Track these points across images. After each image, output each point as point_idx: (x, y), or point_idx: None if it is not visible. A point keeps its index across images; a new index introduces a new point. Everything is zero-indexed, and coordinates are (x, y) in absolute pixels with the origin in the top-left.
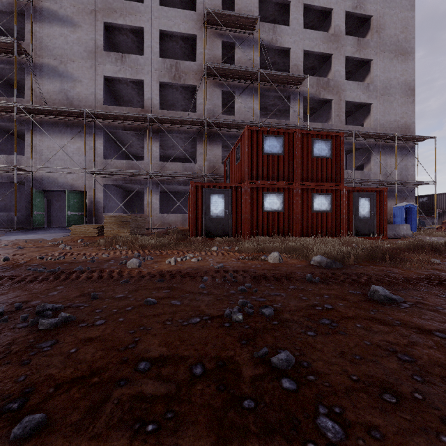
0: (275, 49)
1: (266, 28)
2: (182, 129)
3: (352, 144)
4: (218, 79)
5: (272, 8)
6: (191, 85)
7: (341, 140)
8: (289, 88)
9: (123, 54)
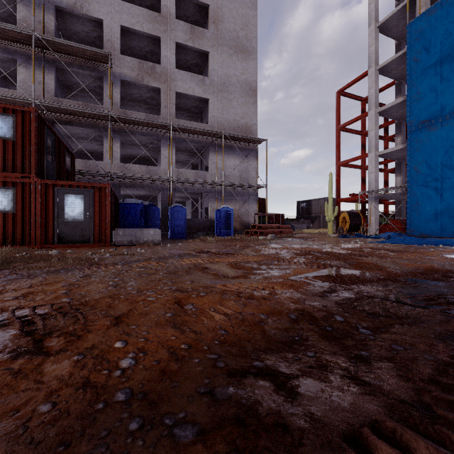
0: (89, 18)
1: None
2: None
3: (185, 140)
4: None
5: None
6: None
7: (31, 117)
8: (100, 67)
9: None
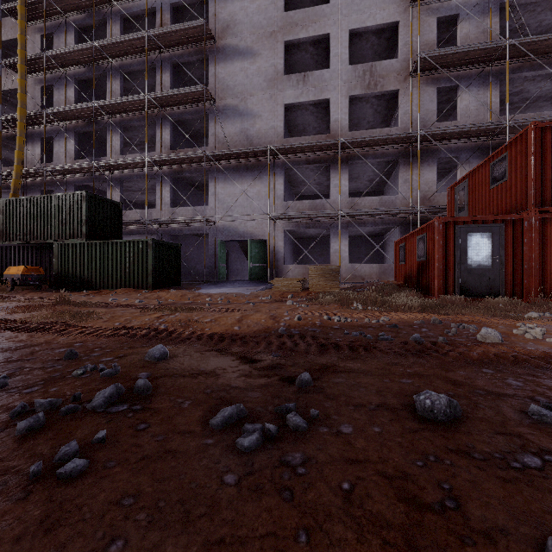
0: (527, 3)
1: None
2: (379, 152)
3: None
4: (432, 73)
5: None
6: (392, 90)
7: None
8: None
9: (305, 73)
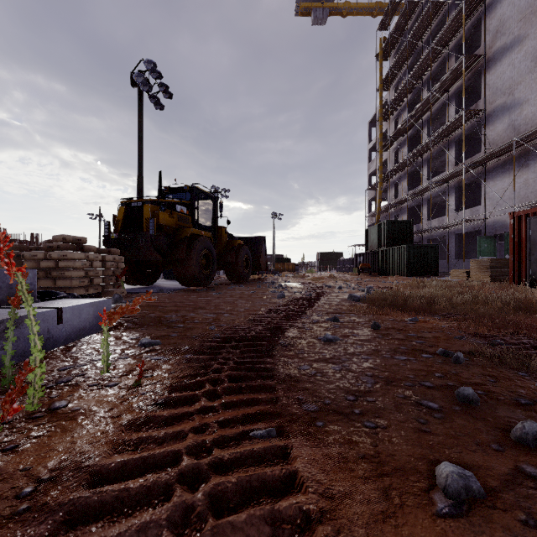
0: None
1: None
2: None
3: None
4: None
5: None
6: None
7: None
8: None
9: None
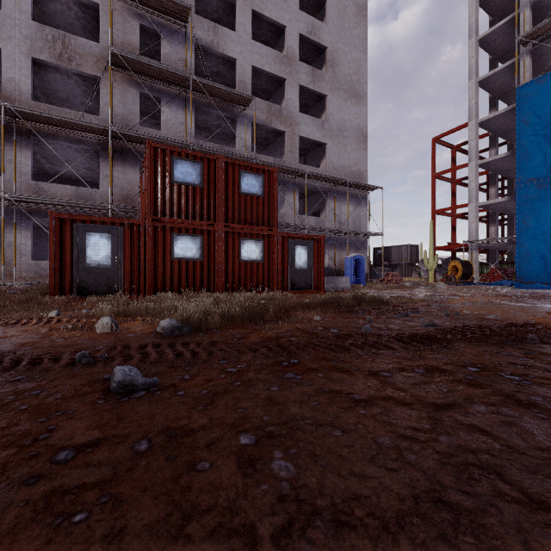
0: (218, 55)
1: (205, 25)
2: (75, 137)
3: (307, 186)
4: (134, 76)
5: (215, 3)
6: (91, 75)
7: (275, 176)
8: (235, 108)
9: None
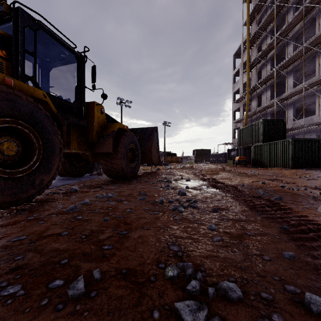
0: None
1: None
2: None
3: None
4: None
5: None
6: None
7: None
8: None
9: None
